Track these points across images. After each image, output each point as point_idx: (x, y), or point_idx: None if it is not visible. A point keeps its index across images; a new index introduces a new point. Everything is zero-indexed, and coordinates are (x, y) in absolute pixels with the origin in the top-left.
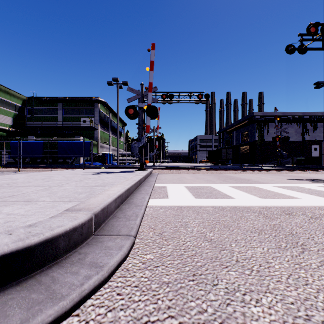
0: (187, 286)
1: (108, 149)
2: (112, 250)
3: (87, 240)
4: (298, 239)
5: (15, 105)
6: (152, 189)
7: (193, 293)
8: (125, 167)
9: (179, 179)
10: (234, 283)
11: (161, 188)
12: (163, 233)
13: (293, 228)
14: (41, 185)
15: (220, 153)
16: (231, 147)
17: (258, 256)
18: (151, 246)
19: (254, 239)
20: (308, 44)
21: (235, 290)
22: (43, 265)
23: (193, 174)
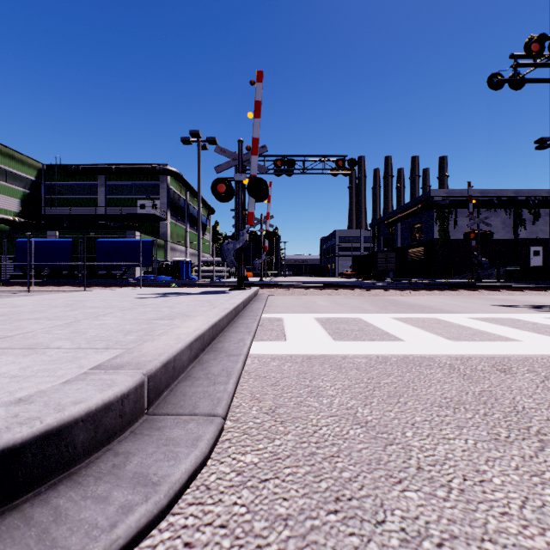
0: (324, 525)
1: (184, 253)
2: (179, 447)
3: (133, 425)
4: (530, 422)
5: (25, 178)
6: (257, 323)
7: (337, 543)
8: (212, 284)
9: (305, 305)
10: (418, 518)
11: (274, 322)
12: (277, 409)
13: (516, 399)
14: (60, 317)
15: (375, 259)
16: (393, 250)
17: (458, 457)
18: (254, 437)
19: (447, 422)
20: (526, 73)
21: (420, 536)
22: (41, 482)
23: (328, 297)
